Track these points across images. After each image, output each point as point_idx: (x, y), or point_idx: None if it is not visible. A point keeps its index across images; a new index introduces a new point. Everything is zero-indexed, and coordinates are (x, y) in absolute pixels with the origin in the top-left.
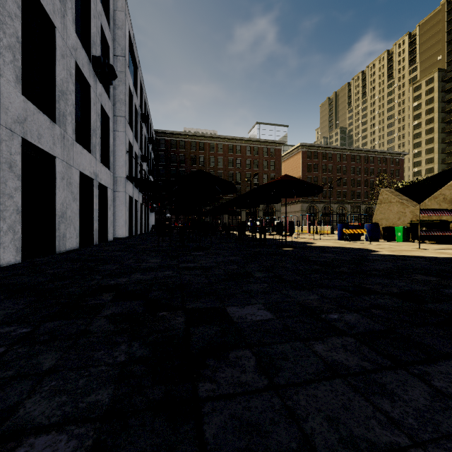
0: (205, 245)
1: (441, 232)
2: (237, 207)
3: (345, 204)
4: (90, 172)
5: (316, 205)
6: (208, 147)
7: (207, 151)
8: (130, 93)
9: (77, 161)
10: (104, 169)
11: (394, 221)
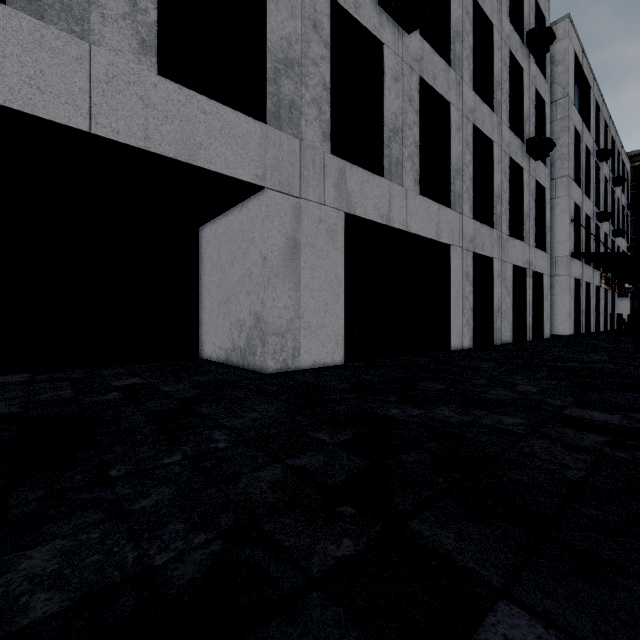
0: None
1: None
2: None
3: None
4: (523, 262)
5: None
6: None
7: None
8: (576, 136)
9: (510, 255)
10: (539, 253)
11: None
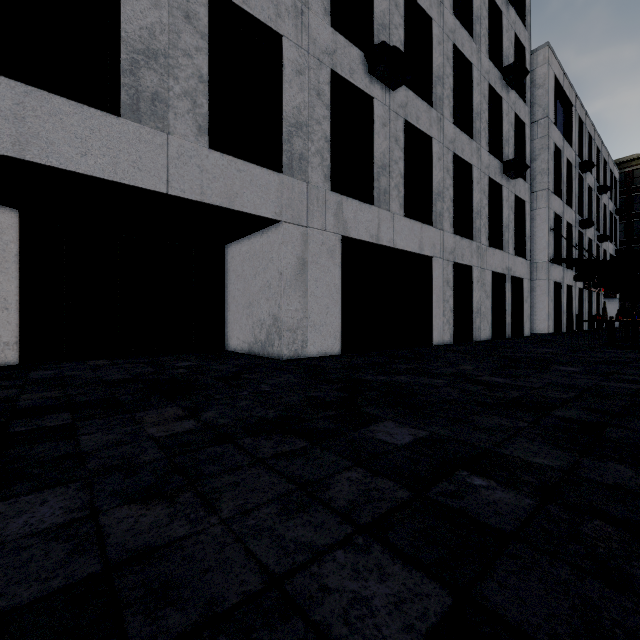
0: None
1: None
2: None
3: None
4: (502, 269)
5: None
6: None
7: None
8: (557, 151)
9: (489, 263)
10: (519, 260)
11: None
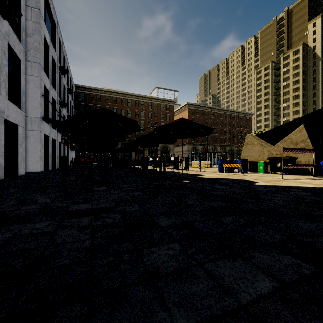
0: (112, 178)
1: (296, 166)
2: (141, 146)
3: (216, 146)
4: None
5: (198, 147)
6: (120, 101)
7: (118, 104)
8: (47, 45)
9: None
10: (13, 107)
11: (256, 158)
